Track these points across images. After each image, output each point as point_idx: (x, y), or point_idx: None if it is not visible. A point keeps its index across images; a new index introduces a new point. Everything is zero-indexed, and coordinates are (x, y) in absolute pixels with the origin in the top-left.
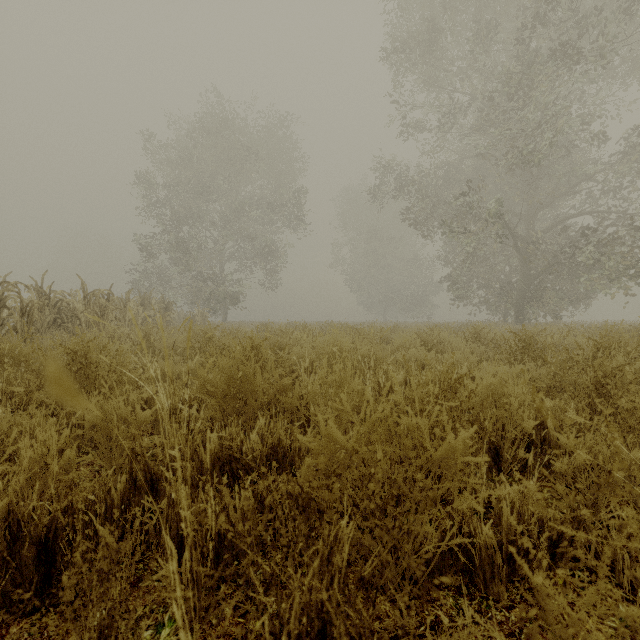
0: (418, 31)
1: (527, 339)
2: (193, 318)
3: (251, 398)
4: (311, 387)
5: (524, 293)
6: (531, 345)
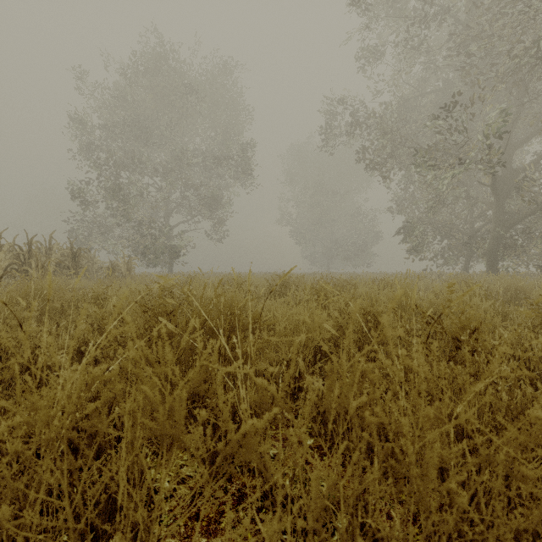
0: None
1: None
2: (114, 268)
3: None
4: None
5: (499, 240)
6: None
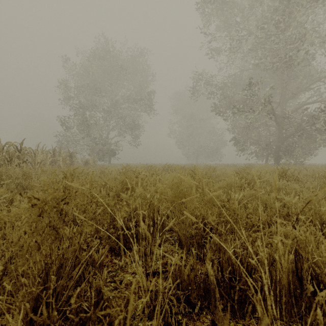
0: None
1: None
2: (87, 161)
3: None
4: None
5: (280, 147)
6: None
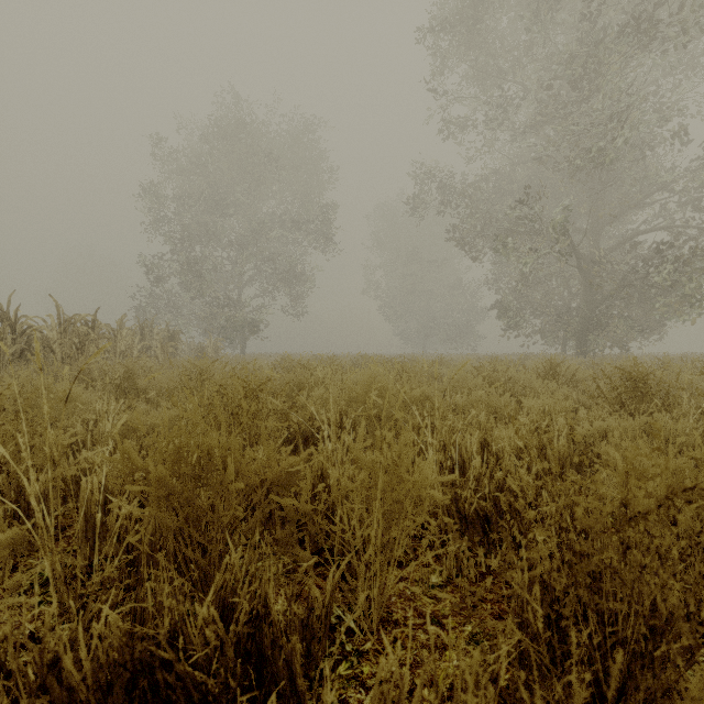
0: (466, 15)
1: (641, 378)
2: (204, 350)
3: (218, 502)
4: (335, 477)
5: (587, 321)
6: (647, 386)
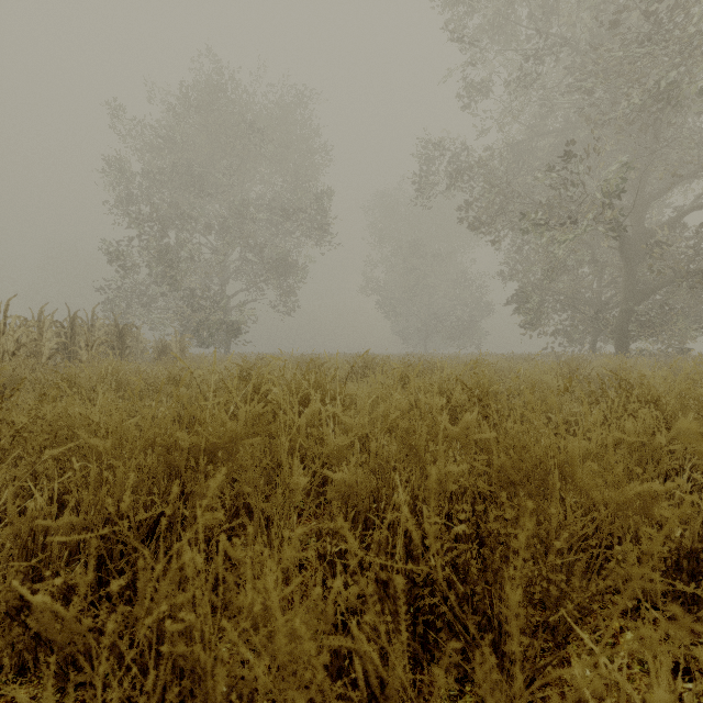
0: None
1: None
2: (165, 348)
3: None
4: None
5: (630, 314)
6: None
